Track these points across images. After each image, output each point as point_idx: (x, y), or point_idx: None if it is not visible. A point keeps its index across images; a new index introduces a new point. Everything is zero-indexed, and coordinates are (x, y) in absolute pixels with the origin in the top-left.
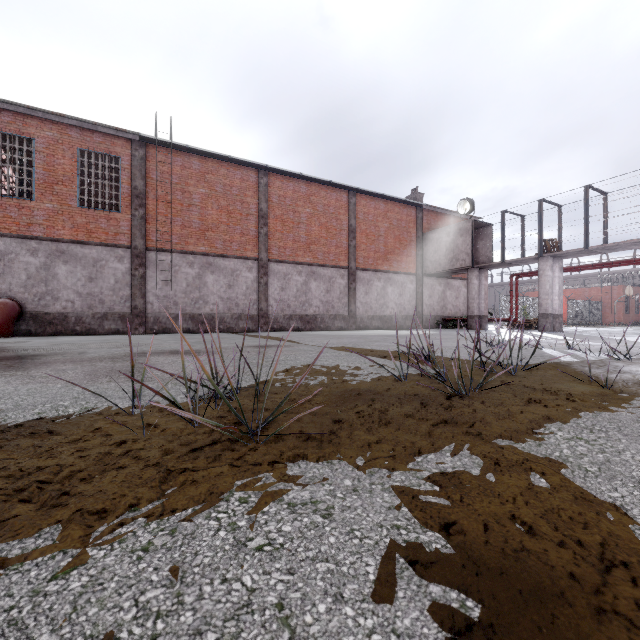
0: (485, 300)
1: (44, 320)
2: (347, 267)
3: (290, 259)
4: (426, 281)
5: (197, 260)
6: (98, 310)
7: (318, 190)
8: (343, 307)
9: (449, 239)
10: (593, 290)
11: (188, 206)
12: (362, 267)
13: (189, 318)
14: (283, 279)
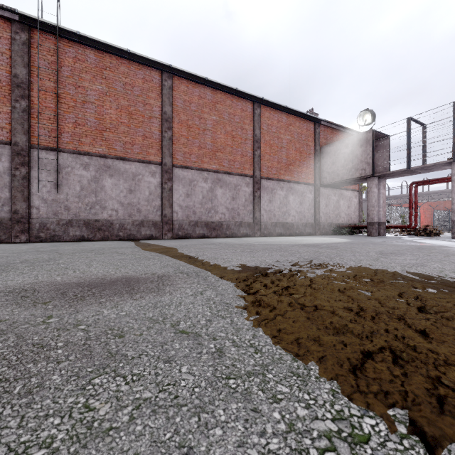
0: (383, 208)
1: None
2: (252, 175)
3: (195, 165)
4: (323, 191)
5: (93, 162)
6: None
7: (224, 98)
8: (248, 214)
9: (348, 150)
10: (447, 203)
11: (82, 102)
12: (266, 176)
13: (83, 224)
14: (188, 185)
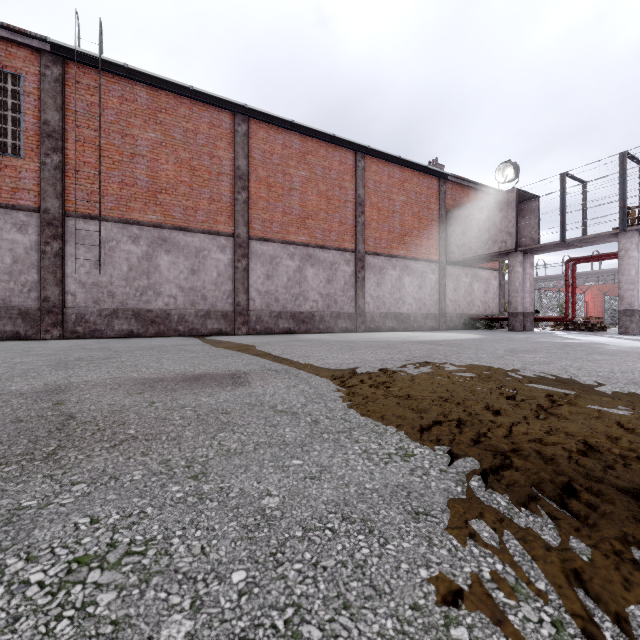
0: (530, 293)
1: None
2: (354, 250)
3: (278, 237)
4: (450, 271)
5: (144, 233)
6: None
7: (316, 147)
8: (349, 302)
9: (483, 216)
10: None
11: (131, 156)
12: (373, 251)
13: (132, 315)
14: (269, 263)
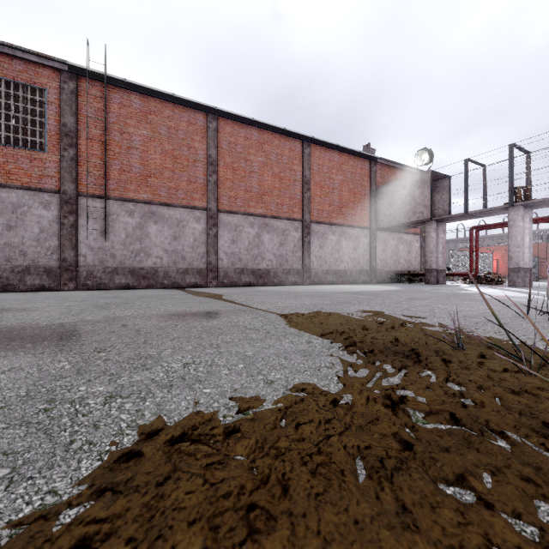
0: (443, 254)
1: None
2: (301, 219)
3: (241, 210)
4: (380, 235)
5: (138, 208)
6: (18, 263)
7: (271, 138)
8: (297, 261)
9: (405, 192)
10: None
11: (127, 149)
12: (316, 220)
13: (128, 272)
14: (234, 231)
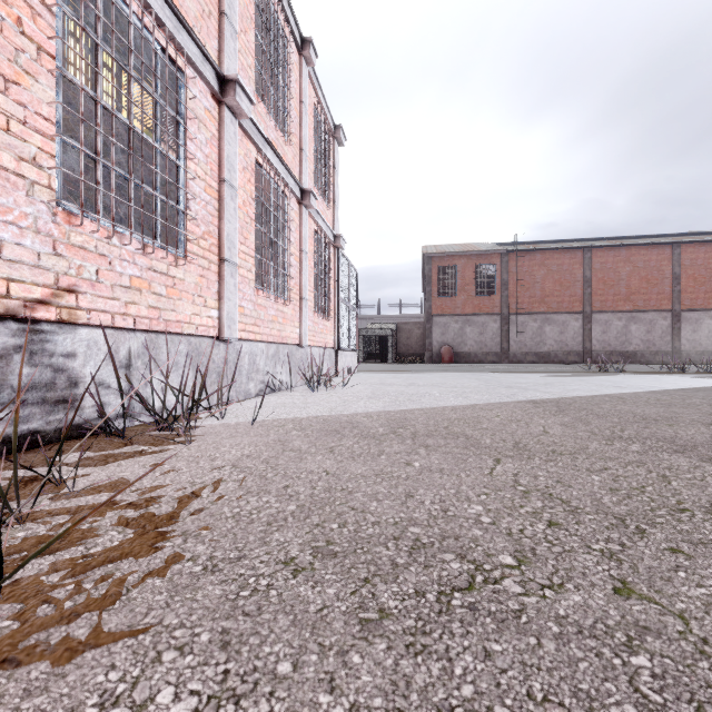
0: None
1: (461, 356)
2: (670, 310)
3: (610, 309)
4: None
5: (539, 317)
6: (484, 350)
7: (638, 251)
8: (665, 344)
9: None
10: None
11: (533, 284)
12: (688, 308)
13: (534, 354)
14: (604, 325)
